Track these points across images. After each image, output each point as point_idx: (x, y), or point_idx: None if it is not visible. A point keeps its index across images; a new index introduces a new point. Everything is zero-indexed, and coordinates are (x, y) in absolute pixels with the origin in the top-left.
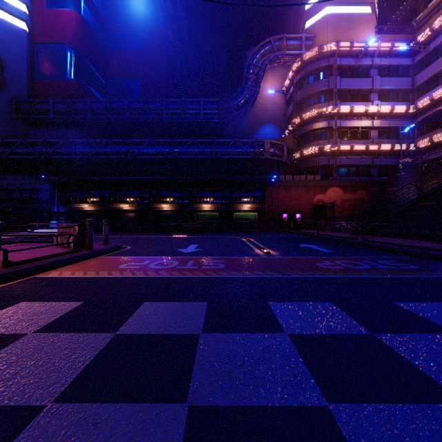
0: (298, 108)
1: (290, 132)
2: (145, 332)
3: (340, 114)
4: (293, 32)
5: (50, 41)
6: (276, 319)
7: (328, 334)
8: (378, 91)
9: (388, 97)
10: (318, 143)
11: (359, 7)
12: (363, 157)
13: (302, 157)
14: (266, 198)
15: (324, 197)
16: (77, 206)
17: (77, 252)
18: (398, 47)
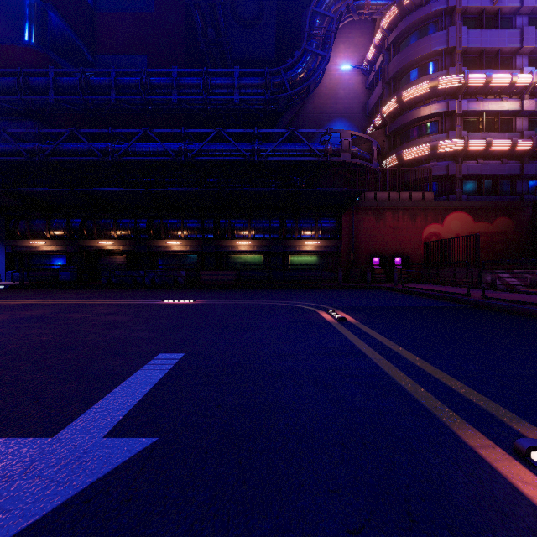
0: (391, 86)
1: (376, 128)
2: None
3: (467, 90)
4: None
5: None
6: None
7: None
8: (529, 53)
9: None
10: (429, 140)
11: None
12: (505, 161)
13: (400, 165)
14: (343, 230)
15: (440, 229)
16: (25, 244)
17: None
18: None
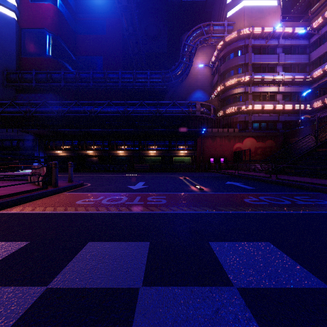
0: (221, 77)
1: (215, 96)
2: (80, 285)
3: (254, 82)
4: (218, 20)
5: (33, 26)
6: (220, 265)
7: (281, 288)
8: (283, 65)
9: (290, 69)
10: (237, 104)
11: (268, 1)
12: (271, 114)
13: (225, 115)
14: (197, 146)
15: (241, 145)
16: (53, 152)
17: (43, 189)
18: (298, 31)
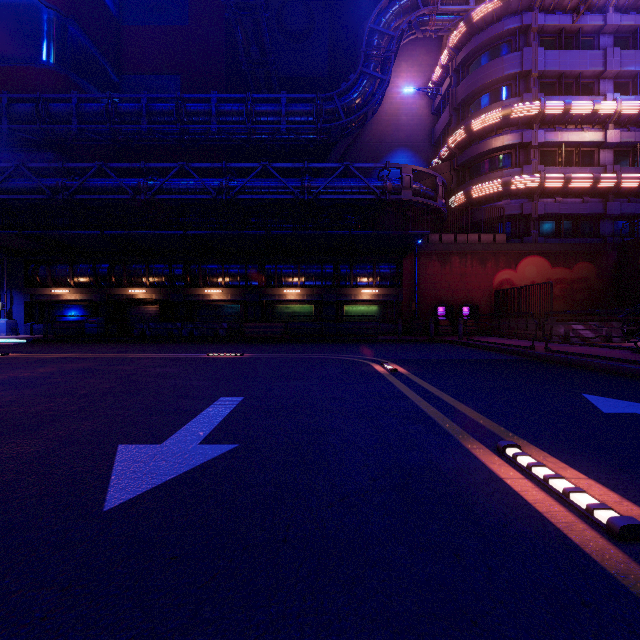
0: (459, 113)
1: (443, 160)
2: None
3: (544, 119)
4: None
5: None
6: None
7: None
8: (614, 77)
9: (632, 87)
10: (502, 175)
11: None
12: (586, 199)
13: (469, 203)
14: (404, 277)
15: (513, 276)
16: (46, 292)
17: None
18: None
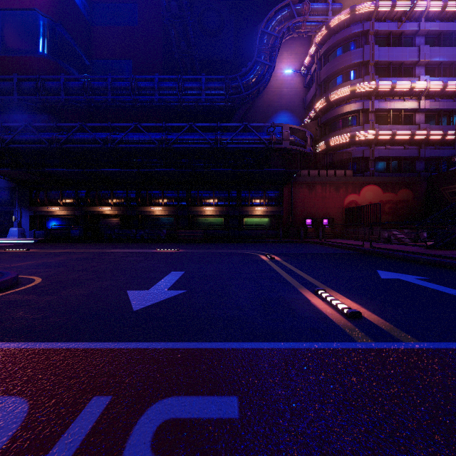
0: (322, 88)
1: (311, 119)
2: None
3: (378, 93)
4: None
5: (17, 6)
6: None
7: None
8: (425, 64)
9: (437, 71)
10: (350, 130)
11: None
12: (407, 147)
13: (328, 149)
14: (284, 199)
15: (357, 198)
16: (44, 209)
17: None
18: (452, 7)
